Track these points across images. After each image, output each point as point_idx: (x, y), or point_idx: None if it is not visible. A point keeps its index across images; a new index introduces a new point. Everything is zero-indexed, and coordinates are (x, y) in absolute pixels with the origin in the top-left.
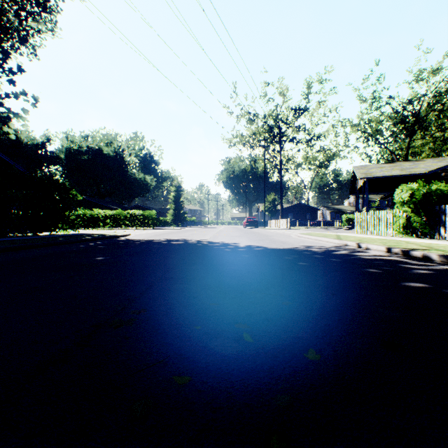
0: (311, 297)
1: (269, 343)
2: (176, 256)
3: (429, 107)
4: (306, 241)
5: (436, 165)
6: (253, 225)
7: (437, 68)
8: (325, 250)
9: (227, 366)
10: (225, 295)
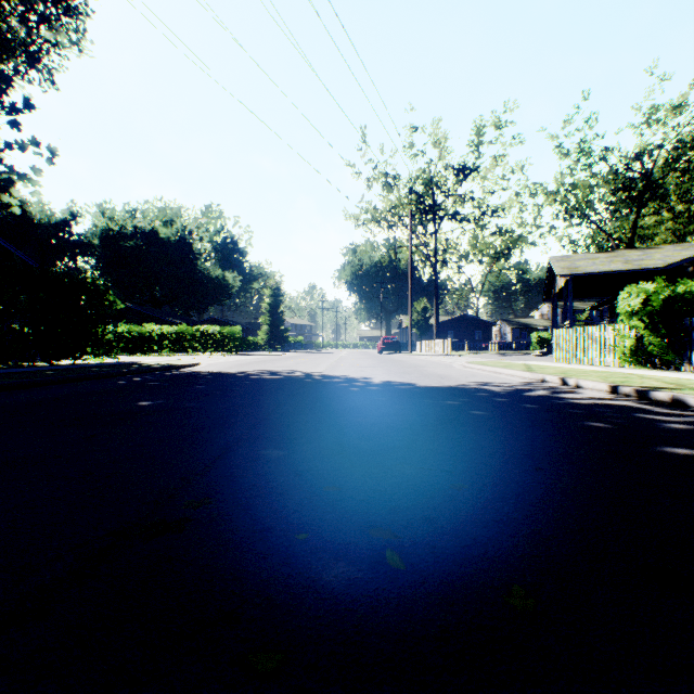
0: (501, 475)
1: (434, 571)
2: (270, 400)
3: (667, 165)
4: (478, 375)
5: (680, 255)
6: (392, 349)
7: (680, 104)
8: (510, 390)
9: (358, 626)
10: (351, 471)
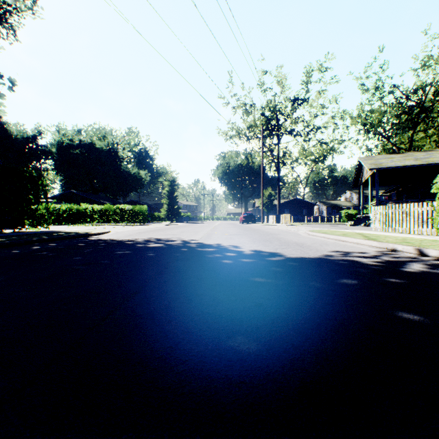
0: None
1: None
2: (128, 282)
3: (435, 96)
4: (328, 243)
5: None
6: (249, 221)
7: None
8: (383, 263)
9: None
10: None
